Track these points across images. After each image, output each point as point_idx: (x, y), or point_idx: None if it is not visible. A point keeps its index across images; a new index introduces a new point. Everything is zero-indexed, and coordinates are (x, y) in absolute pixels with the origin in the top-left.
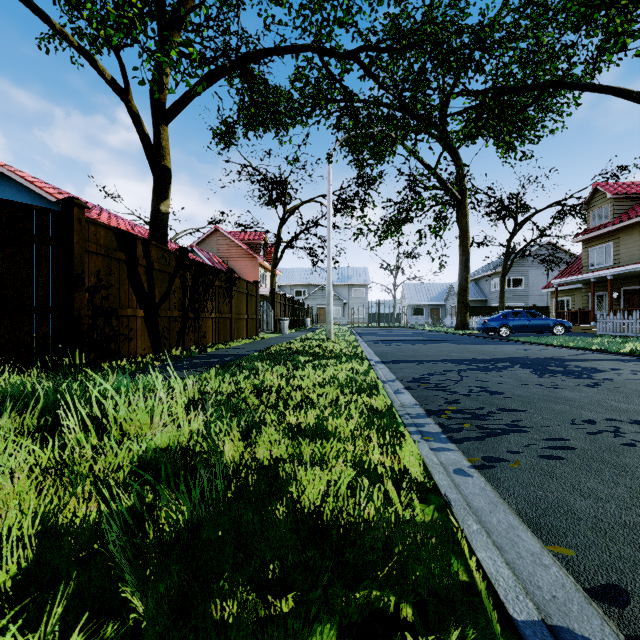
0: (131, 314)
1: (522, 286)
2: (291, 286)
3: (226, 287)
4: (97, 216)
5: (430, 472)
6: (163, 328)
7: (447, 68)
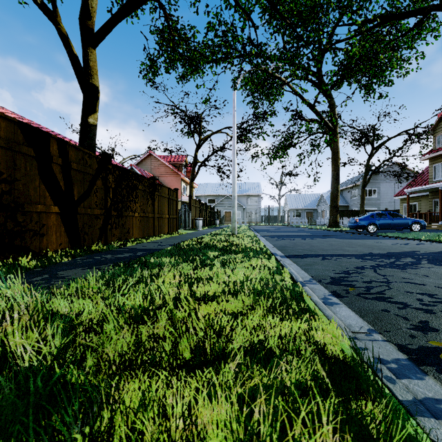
0: (42, 210)
1: (375, 195)
2: (205, 196)
3: (149, 191)
4: None
5: None
6: (83, 224)
7: (337, 1)
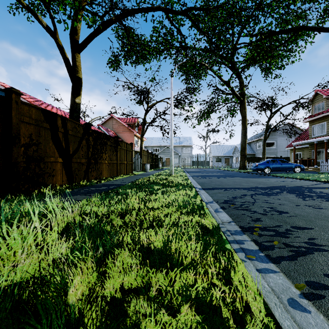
0: (53, 160)
1: (274, 146)
2: (151, 146)
3: (114, 146)
4: (44, 107)
5: (267, 305)
6: (75, 169)
7: (238, 21)
